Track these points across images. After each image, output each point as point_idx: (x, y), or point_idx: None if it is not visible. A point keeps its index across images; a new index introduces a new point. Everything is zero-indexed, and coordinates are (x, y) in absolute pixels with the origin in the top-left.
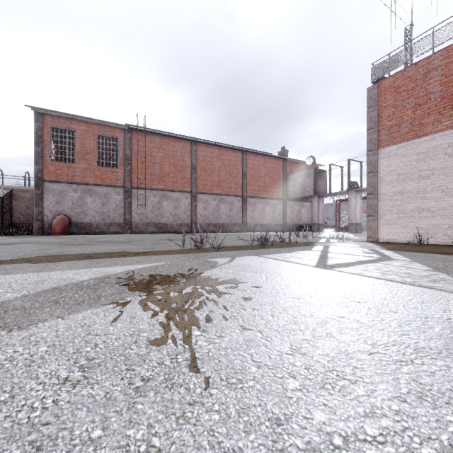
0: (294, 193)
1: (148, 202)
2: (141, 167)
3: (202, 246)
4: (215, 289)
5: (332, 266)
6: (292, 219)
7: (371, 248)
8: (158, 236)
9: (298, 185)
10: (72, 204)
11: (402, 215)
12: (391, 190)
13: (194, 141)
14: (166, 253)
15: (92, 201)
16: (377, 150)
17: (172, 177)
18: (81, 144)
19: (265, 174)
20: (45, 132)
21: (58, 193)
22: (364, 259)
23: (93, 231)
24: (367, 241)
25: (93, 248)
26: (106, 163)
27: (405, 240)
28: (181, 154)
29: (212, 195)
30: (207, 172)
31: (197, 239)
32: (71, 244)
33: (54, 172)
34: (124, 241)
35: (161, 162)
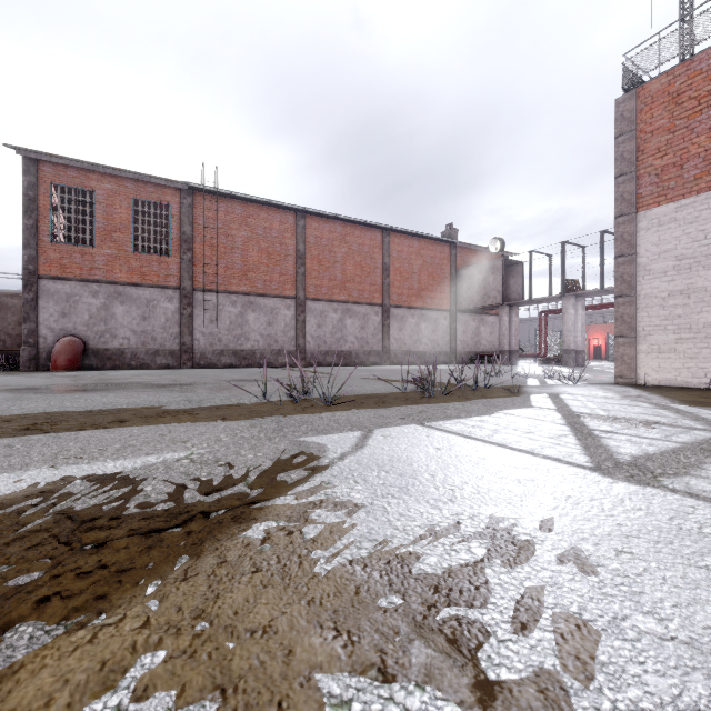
0: (469, 300)
1: (223, 314)
2: (210, 254)
3: (305, 396)
4: (272, 688)
5: (643, 468)
6: (465, 343)
7: (648, 401)
8: (236, 372)
9: (475, 287)
10: (89, 318)
11: (687, 335)
12: (663, 288)
13: (301, 211)
14: (220, 416)
15: (124, 312)
16: (635, 214)
17: (263, 272)
18: (106, 213)
19: (421, 268)
20: (42, 192)
21: (64, 298)
22: (688, 437)
23: (126, 364)
24: (615, 384)
25: (76, 402)
26: (150, 247)
27: (694, 382)
28: (279, 234)
29: (332, 303)
30: (323, 264)
31: (293, 382)
32: (51, 391)
33: (58, 262)
34: (163, 382)
35: (244, 246)
